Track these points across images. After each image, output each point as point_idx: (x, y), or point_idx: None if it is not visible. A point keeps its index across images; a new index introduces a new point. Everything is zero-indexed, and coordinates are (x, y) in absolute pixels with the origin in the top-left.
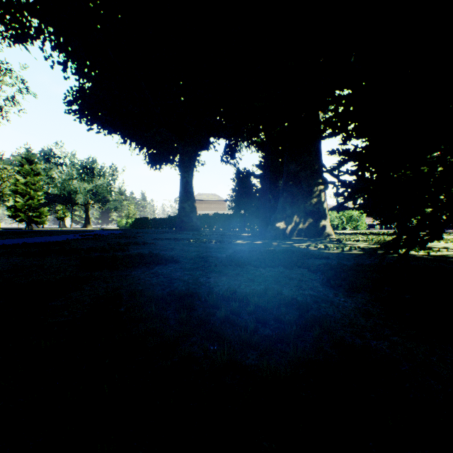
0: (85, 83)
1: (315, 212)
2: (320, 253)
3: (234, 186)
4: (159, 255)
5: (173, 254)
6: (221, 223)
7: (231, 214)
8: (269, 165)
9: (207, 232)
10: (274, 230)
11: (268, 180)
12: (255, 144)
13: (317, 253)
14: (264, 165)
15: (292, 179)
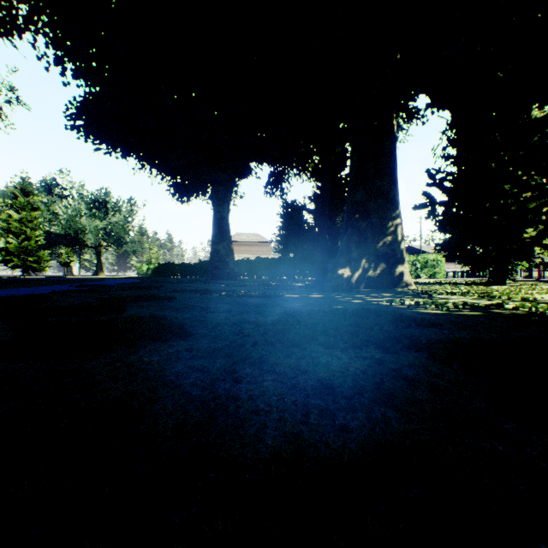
0: (92, 92)
1: (389, 255)
2: (418, 315)
3: (281, 223)
4: (162, 320)
5: (188, 317)
6: (264, 269)
7: (277, 259)
8: (327, 194)
9: (246, 281)
10: (335, 278)
11: (326, 213)
12: (308, 171)
13: (412, 314)
14: (321, 194)
15: (359, 211)
